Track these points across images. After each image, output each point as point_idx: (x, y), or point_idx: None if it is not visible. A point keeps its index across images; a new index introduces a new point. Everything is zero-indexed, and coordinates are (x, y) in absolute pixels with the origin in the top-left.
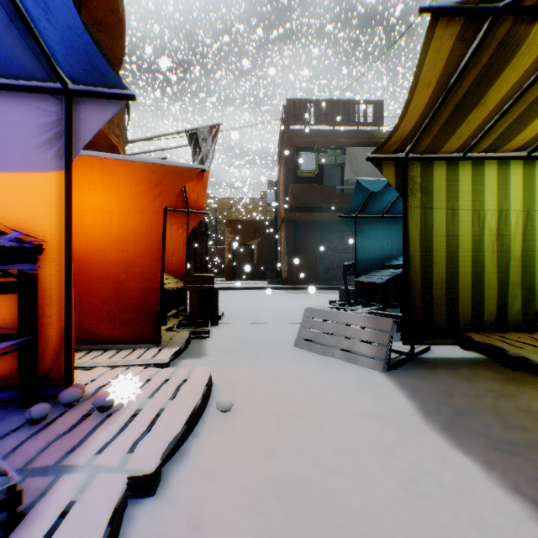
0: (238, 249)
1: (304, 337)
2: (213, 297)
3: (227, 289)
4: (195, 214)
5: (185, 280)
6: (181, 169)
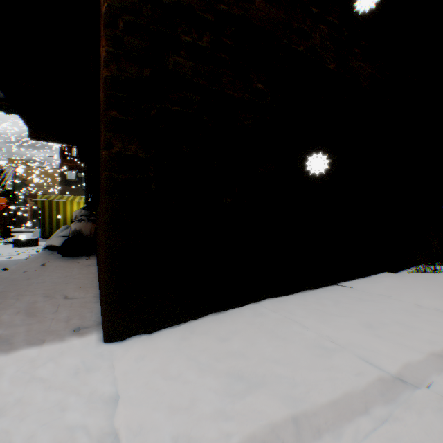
0: (39, 210)
1: (33, 236)
2: (10, 230)
3: (27, 232)
4: (4, 206)
5: (0, 225)
6: (0, 203)
